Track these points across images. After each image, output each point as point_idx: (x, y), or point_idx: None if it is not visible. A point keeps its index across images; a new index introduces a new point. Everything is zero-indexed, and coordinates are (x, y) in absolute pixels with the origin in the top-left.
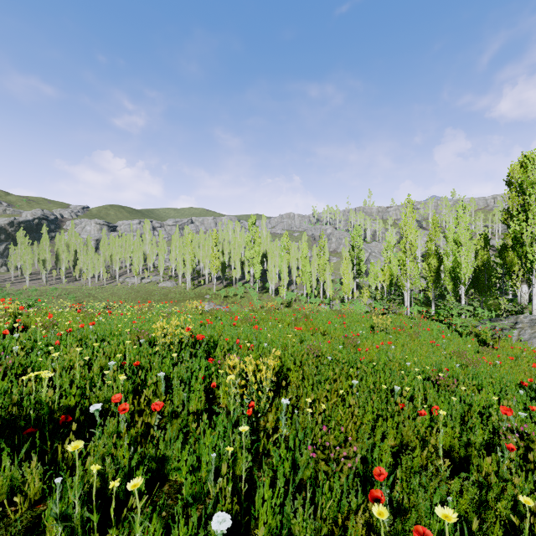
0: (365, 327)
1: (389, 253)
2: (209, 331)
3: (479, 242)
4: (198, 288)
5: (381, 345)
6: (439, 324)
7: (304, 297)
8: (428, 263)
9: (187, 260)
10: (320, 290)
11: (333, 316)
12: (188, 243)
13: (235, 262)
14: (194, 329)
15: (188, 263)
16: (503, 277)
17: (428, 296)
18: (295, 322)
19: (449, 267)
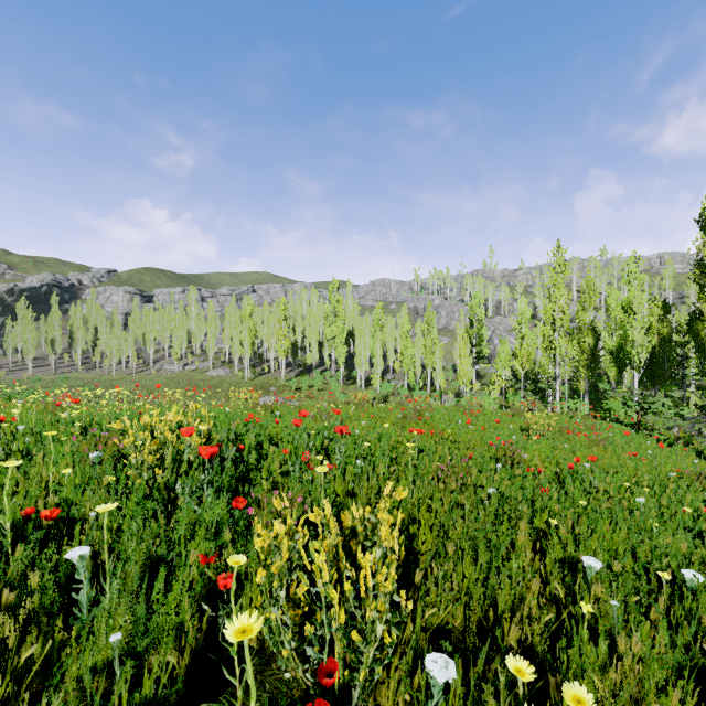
0: (513, 429)
1: (524, 328)
2: (253, 435)
3: (652, 311)
4: (261, 378)
5: (562, 461)
6: (617, 426)
7: (405, 390)
8: (579, 341)
9: (245, 340)
10: (426, 380)
11: (457, 414)
12: (246, 316)
13: (311, 342)
14: (229, 432)
15: (247, 343)
16: (684, 361)
17: (576, 389)
18: (403, 422)
19: (611, 346)
